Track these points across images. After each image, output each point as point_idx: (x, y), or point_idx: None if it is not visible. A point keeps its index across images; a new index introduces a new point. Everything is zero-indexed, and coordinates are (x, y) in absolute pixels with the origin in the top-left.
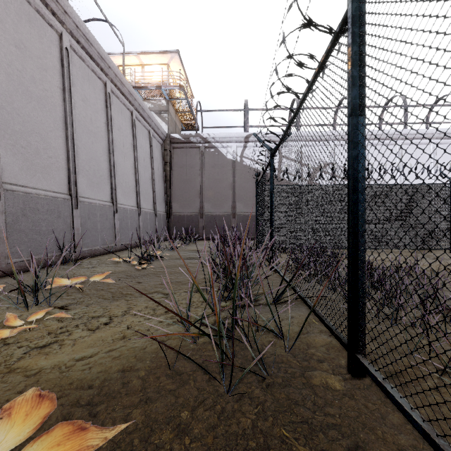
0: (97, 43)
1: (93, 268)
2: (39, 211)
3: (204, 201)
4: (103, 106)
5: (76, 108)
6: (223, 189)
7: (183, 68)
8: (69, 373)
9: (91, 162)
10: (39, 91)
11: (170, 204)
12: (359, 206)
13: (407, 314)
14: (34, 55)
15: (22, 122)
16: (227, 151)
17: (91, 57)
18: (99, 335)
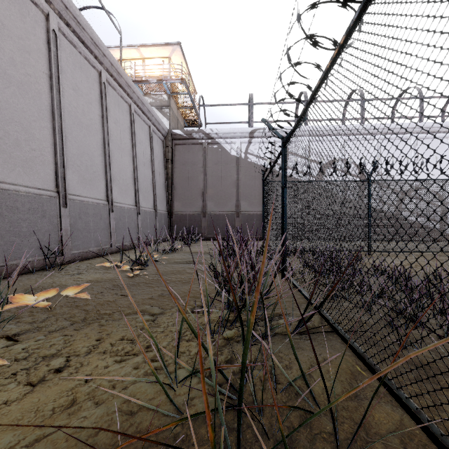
0: (90, 27)
1: (78, 274)
2: (19, 210)
3: (207, 200)
4: (98, 96)
5: (65, 97)
6: (226, 187)
7: (185, 62)
8: None
9: (84, 157)
10: (20, 75)
11: (172, 202)
12: None
13: None
14: (15, 34)
15: None
16: (231, 147)
17: (84, 43)
18: (35, 398)
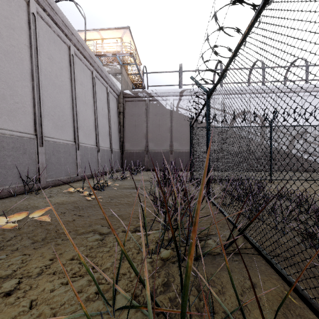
0: (61, 12)
1: (49, 197)
2: (5, 148)
3: (149, 141)
4: (68, 64)
5: (42, 64)
6: (163, 132)
7: (133, 41)
8: None
9: (56, 109)
10: (6, 46)
11: (123, 143)
12: None
13: None
14: (2, 15)
15: None
16: (166, 103)
17: (57, 24)
18: None
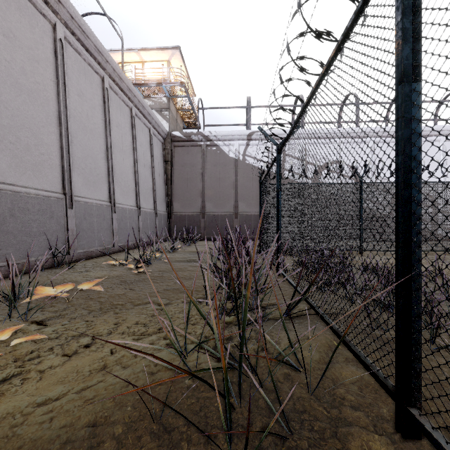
0: (94, 35)
1: (86, 272)
2: (30, 211)
3: (206, 201)
4: (101, 101)
5: (71, 103)
6: (225, 188)
7: (184, 65)
8: (22, 428)
9: (88, 160)
10: (30, 83)
11: (171, 203)
12: (413, 205)
13: (445, 334)
14: (25, 45)
15: (10, 116)
16: (230, 149)
17: (88, 50)
18: (74, 364)
